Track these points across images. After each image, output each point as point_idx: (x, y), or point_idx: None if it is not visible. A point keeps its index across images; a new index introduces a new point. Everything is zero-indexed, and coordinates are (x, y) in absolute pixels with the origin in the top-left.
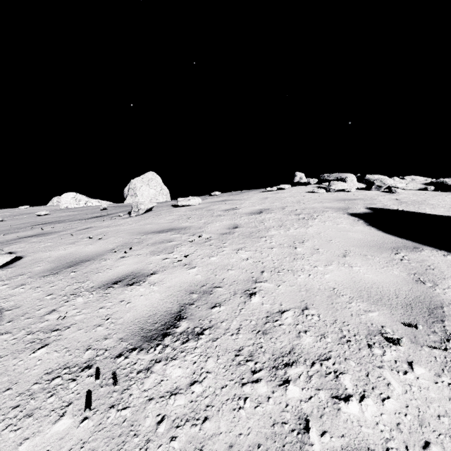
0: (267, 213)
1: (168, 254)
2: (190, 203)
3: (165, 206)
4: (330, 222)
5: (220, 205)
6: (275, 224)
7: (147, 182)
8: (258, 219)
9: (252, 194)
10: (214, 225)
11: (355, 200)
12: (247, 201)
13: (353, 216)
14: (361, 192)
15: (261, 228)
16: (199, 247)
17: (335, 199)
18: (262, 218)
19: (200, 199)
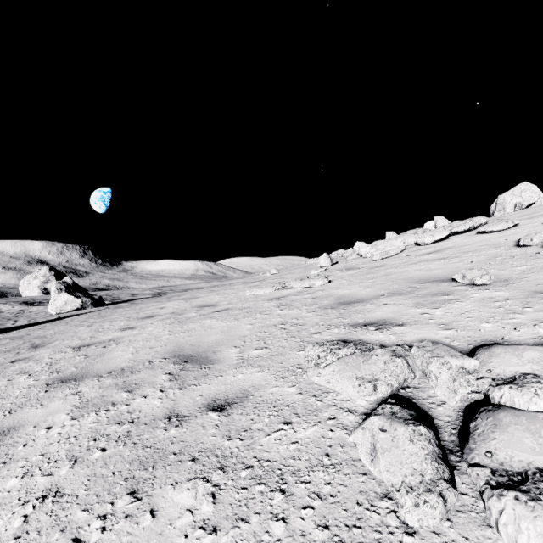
0: None
1: None
2: None
3: None
4: None
5: None
6: None
7: (519, 194)
8: None
9: None
10: None
11: None
12: None
13: None
14: None
15: None
16: None
17: None
18: None
19: None
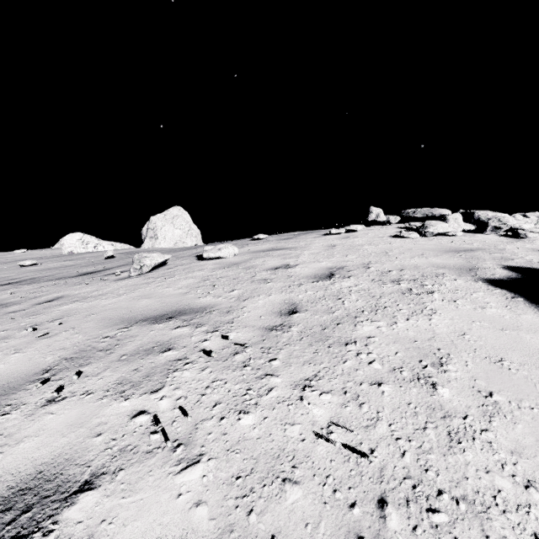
0: (343, 278)
1: (150, 396)
2: (221, 254)
3: (186, 257)
4: (465, 301)
5: (266, 258)
6: (364, 304)
7: (171, 220)
8: (330, 291)
9: (311, 238)
10: (254, 305)
11: (474, 251)
12: (306, 252)
13: (496, 287)
14: (470, 236)
15: (339, 315)
16: (219, 373)
17: (441, 249)
18: (337, 289)
19: (236, 249)
